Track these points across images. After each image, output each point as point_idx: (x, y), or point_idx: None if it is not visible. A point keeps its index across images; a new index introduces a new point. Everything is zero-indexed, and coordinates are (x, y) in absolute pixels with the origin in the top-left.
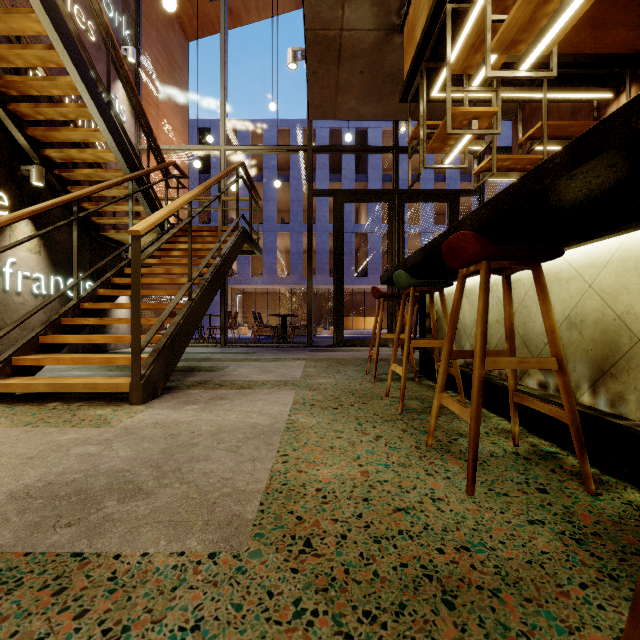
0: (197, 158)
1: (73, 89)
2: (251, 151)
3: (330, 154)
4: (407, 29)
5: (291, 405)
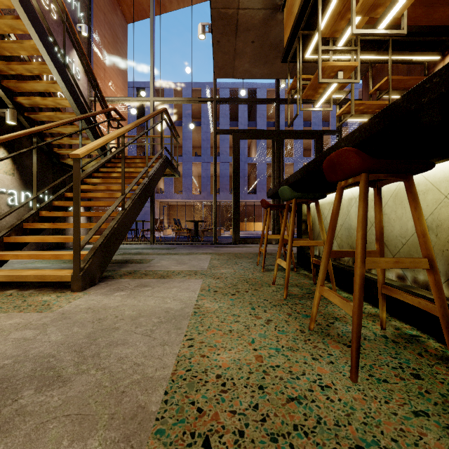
0: (133, 107)
1: (36, 51)
2: (172, 102)
3: (230, 107)
4: (287, 8)
5: (199, 291)
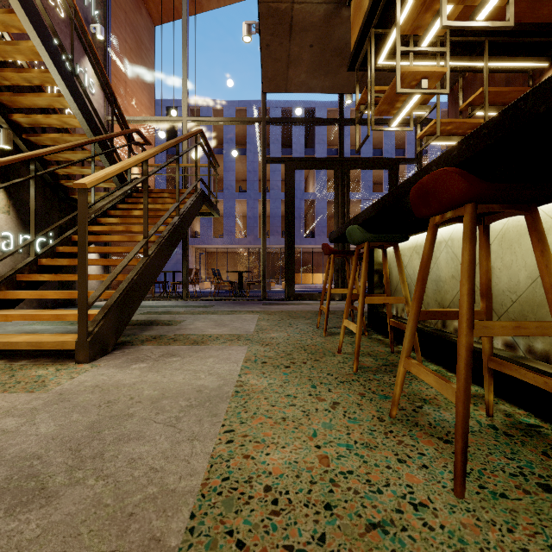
0: (162, 129)
1: (36, 54)
2: (210, 122)
3: (282, 131)
4: (355, 1)
5: (242, 363)
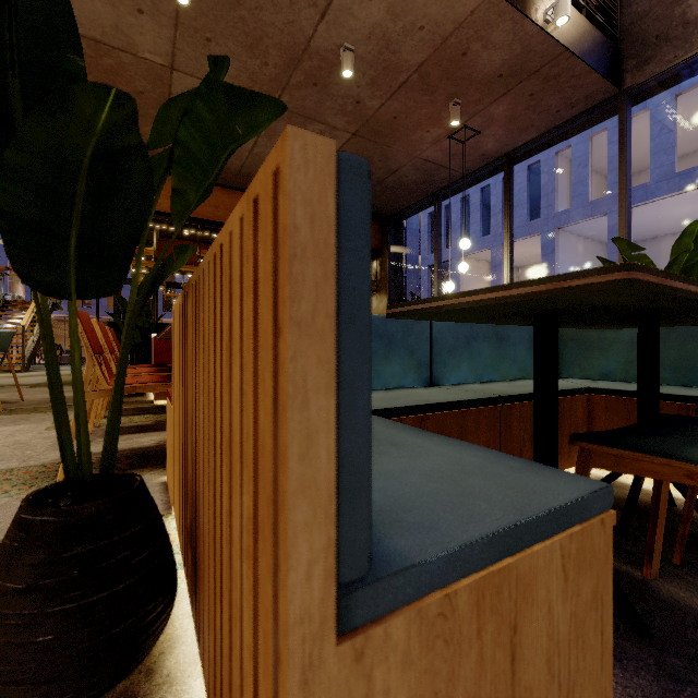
0: None
1: None
2: None
3: None
4: None
5: None
